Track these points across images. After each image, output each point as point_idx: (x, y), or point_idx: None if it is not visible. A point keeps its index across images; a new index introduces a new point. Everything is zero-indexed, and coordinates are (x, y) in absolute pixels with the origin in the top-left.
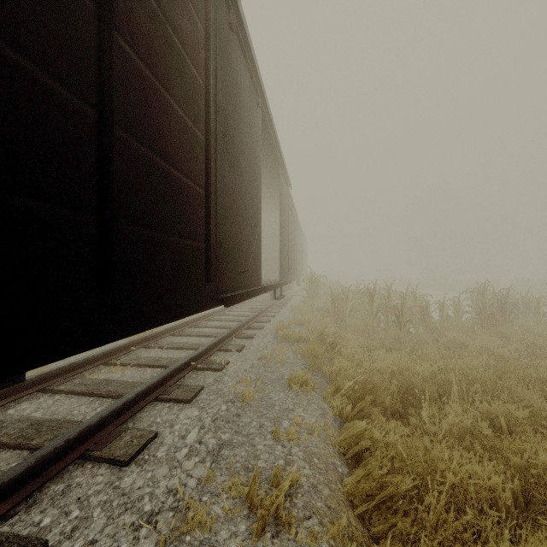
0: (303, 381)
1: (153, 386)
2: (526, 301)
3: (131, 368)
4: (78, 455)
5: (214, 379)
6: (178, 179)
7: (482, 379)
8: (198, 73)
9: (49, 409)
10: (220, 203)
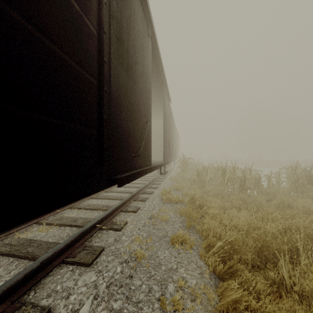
0: (183, 239)
1: (60, 251)
2: None
3: (54, 227)
4: None
5: (114, 238)
6: (58, 56)
7: None
8: None
9: None
10: (115, 97)
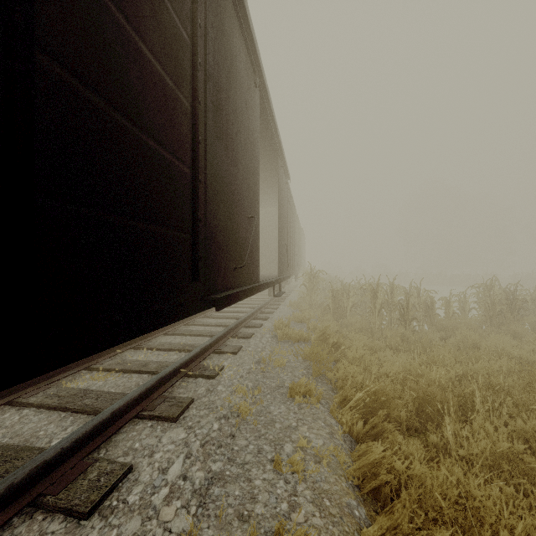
0: (307, 390)
1: (133, 401)
2: (535, 297)
3: (115, 374)
4: (25, 502)
5: (206, 388)
6: (152, 149)
7: (508, 389)
8: (182, 25)
9: (12, 429)
10: (211, 187)
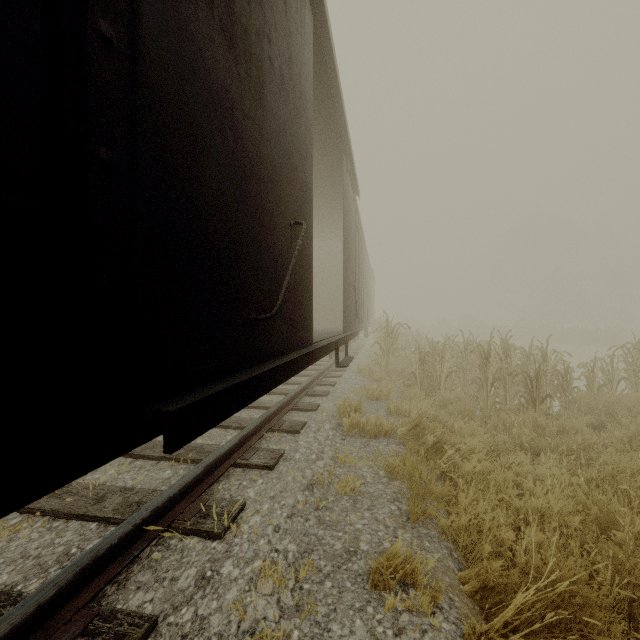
0: (406, 571)
1: None
2: None
3: (37, 522)
4: None
5: (197, 571)
6: None
7: None
8: None
9: None
10: (165, 92)
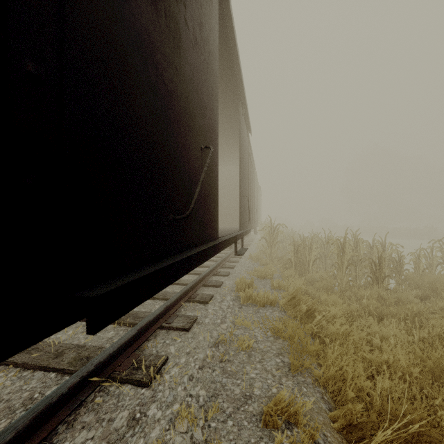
0: (290, 412)
1: None
2: None
3: (10, 372)
4: None
5: (129, 413)
6: None
7: None
8: None
9: None
10: (93, 24)
